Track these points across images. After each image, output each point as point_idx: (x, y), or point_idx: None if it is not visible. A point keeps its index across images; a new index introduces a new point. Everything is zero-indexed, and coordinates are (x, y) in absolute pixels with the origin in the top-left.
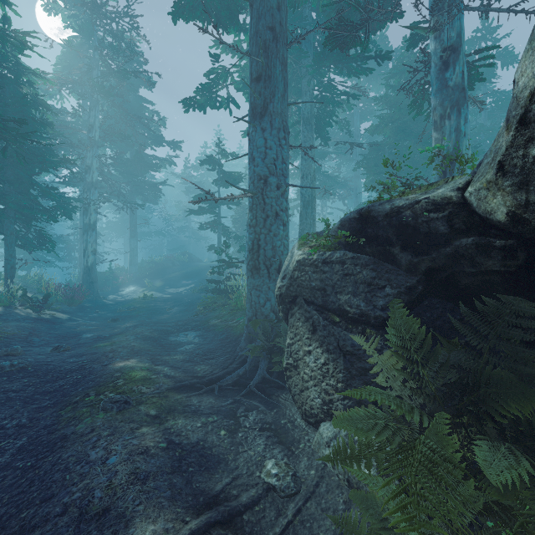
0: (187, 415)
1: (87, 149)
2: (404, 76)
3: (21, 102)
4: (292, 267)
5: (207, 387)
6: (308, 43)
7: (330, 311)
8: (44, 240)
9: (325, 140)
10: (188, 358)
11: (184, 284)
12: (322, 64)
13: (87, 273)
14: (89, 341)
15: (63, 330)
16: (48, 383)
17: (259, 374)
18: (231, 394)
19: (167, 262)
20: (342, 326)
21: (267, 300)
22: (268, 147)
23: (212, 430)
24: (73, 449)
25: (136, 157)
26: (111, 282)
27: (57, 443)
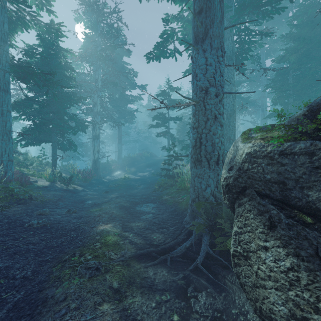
0: (143, 291)
1: (94, 93)
2: (305, 16)
3: (58, 66)
4: (240, 159)
5: (161, 257)
6: (230, 3)
7: (294, 207)
8: (71, 145)
9: (242, 70)
10: (147, 226)
11: (147, 170)
12: (242, 12)
13: (94, 163)
14: (89, 206)
15: (77, 197)
16: (55, 239)
17: (204, 249)
18: (181, 267)
19: (138, 157)
20: (319, 229)
21: (207, 186)
22: (208, 64)
23: (165, 313)
24: (45, 320)
25: (121, 96)
26: (108, 168)
27: (38, 306)
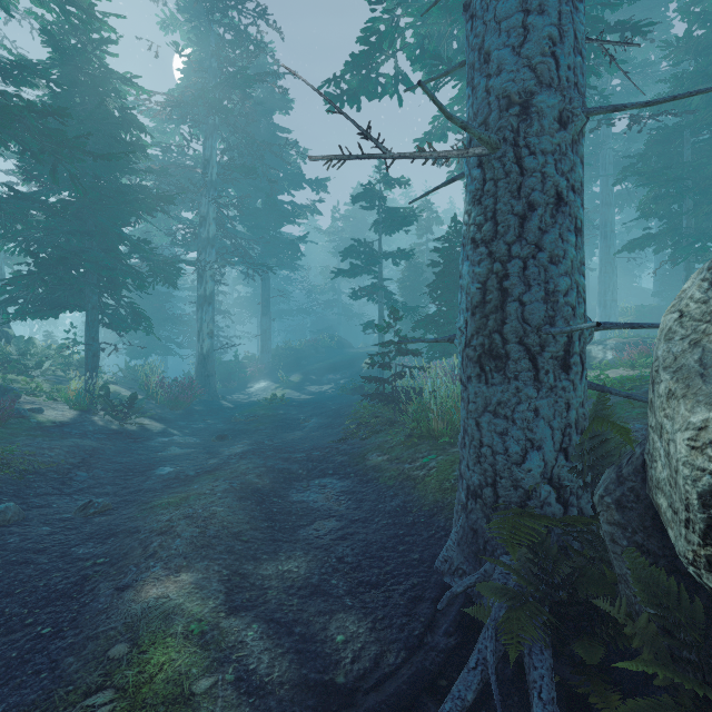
0: None
1: (202, 193)
2: None
3: (97, 114)
4: None
5: None
6: None
7: None
8: (139, 317)
9: None
10: (317, 575)
11: (330, 380)
12: None
13: (202, 364)
14: (157, 486)
15: (137, 455)
16: None
17: None
18: None
19: (309, 348)
20: None
21: (529, 446)
22: (534, 7)
23: None
24: None
25: (267, 204)
26: (237, 375)
27: None
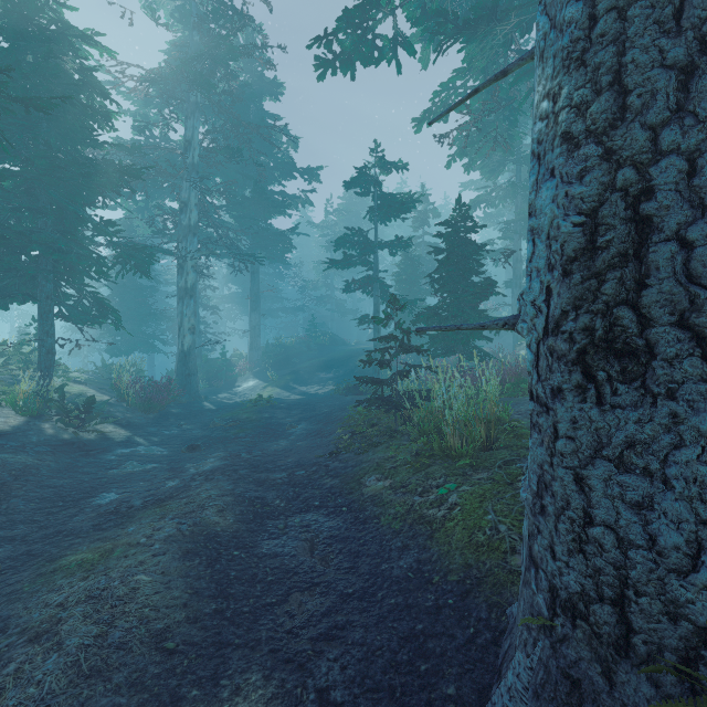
0: None
1: (182, 177)
2: None
3: (45, 68)
4: None
5: None
6: None
7: None
8: (105, 309)
9: None
10: None
11: (322, 378)
12: None
13: (182, 362)
14: (85, 525)
15: (81, 475)
16: None
17: None
18: None
19: (301, 345)
20: None
21: (705, 537)
22: None
23: None
24: None
25: (255, 192)
26: (224, 373)
27: None
